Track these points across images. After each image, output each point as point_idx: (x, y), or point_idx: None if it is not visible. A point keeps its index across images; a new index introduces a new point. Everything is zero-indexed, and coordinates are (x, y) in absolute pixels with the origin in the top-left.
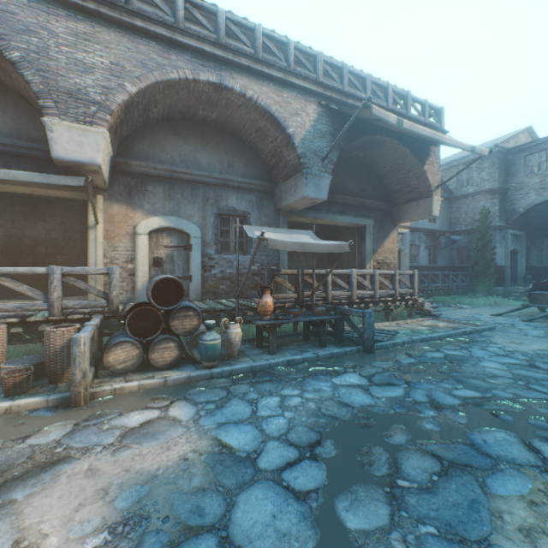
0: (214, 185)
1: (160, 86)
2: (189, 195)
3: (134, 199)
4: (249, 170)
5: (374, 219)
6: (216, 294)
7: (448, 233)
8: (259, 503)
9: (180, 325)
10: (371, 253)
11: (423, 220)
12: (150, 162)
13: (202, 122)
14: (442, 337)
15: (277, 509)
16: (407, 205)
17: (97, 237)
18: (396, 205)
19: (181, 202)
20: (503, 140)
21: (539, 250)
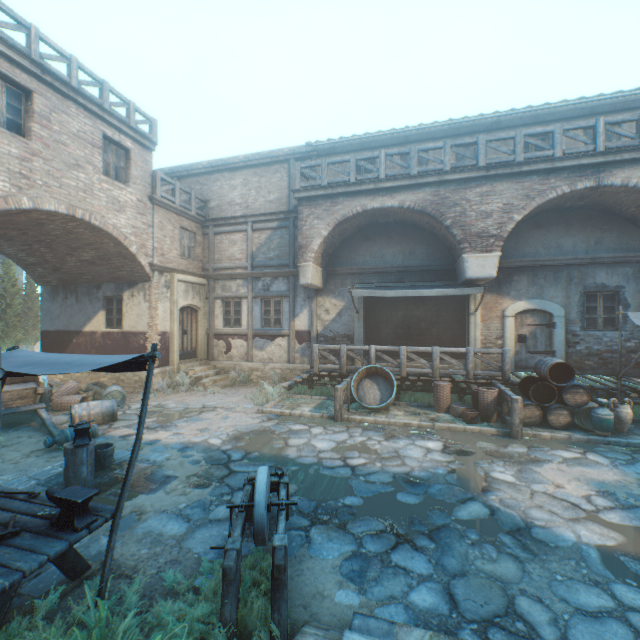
0: (578, 265)
1: (538, 206)
2: (551, 278)
3: (502, 288)
4: (622, 242)
5: None
6: (580, 370)
7: None
8: None
9: (570, 399)
10: None
11: None
12: (514, 256)
13: (565, 209)
14: None
15: None
16: None
17: (475, 321)
18: None
19: (543, 285)
20: None
21: None
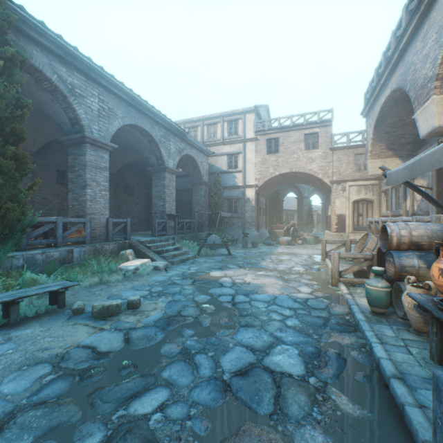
0: None
1: None
2: None
3: None
4: None
5: None
6: None
7: None
8: (228, 291)
9: (387, 268)
10: None
11: None
12: None
13: None
14: None
15: (222, 291)
16: None
17: None
18: None
19: None
20: None
21: None
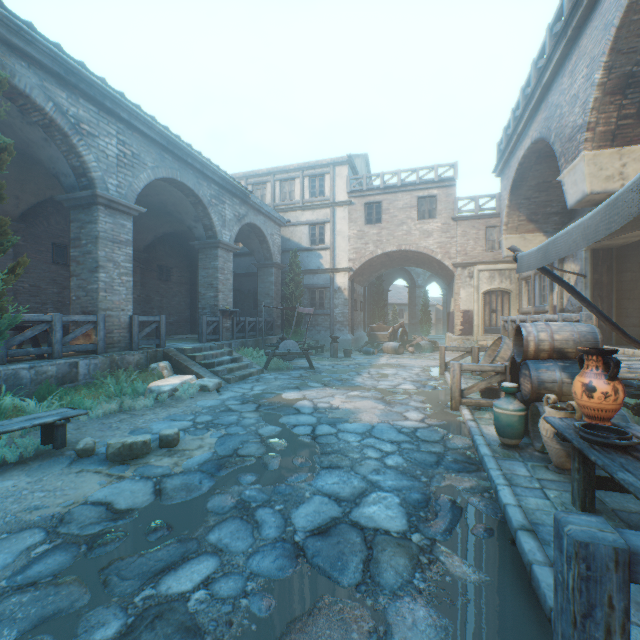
0: None
1: (634, 20)
2: None
3: None
4: None
5: None
6: None
7: None
8: (306, 419)
9: (522, 385)
10: None
11: None
12: None
13: None
14: None
15: (299, 420)
16: None
17: None
18: None
19: None
20: None
21: None
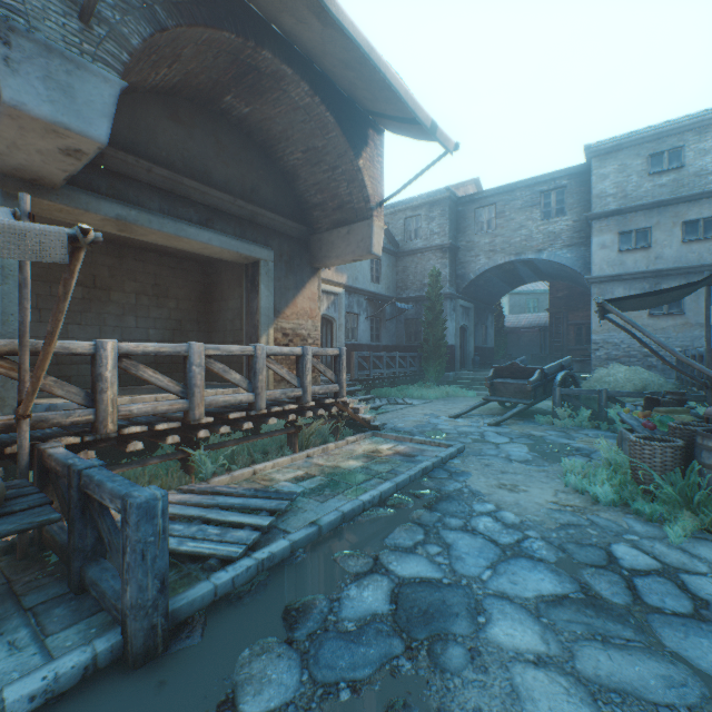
0: None
1: None
2: None
3: None
4: None
5: (278, 252)
6: None
7: (394, 298)
8: None
9: None
10: (270, 316)
11: (364, 278)
12: None
13: None
14: (387, 495)
15: None
16: (334, 234)
17: None
18: (317, 232)
19: None
20: (455, 185)
21: (485, 328)
